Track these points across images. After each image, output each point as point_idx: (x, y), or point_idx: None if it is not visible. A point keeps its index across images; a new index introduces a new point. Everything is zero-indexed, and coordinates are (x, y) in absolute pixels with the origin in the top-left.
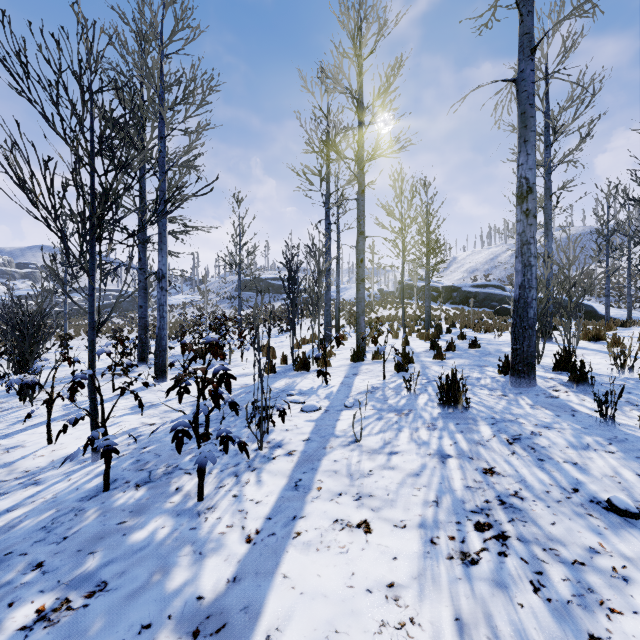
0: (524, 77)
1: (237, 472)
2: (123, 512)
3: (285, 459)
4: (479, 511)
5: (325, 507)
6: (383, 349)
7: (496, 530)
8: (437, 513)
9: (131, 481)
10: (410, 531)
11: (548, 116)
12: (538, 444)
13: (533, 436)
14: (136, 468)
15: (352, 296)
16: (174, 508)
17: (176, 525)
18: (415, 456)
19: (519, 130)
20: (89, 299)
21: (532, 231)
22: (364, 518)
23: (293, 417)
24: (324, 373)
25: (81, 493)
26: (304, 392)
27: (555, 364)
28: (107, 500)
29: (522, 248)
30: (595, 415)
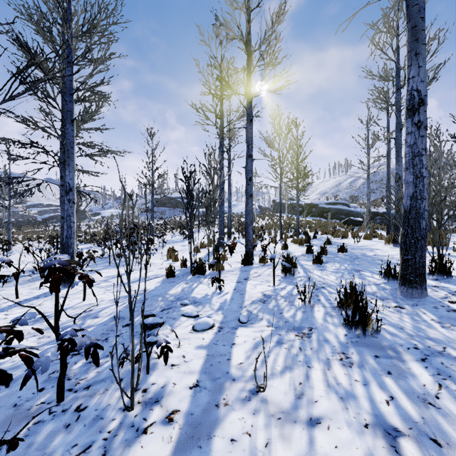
0: None
1: None
2: None
3: (160, 434)
4: None
5: None
6: (274, 257)
7: None
8: None
9: None
10: None
11: (399, 65)
12: None
13: None
14: None
15: (239, 210)
16: None
17: None
18: (348, 431)
19: (409, 44)
20: None
21: (424, 143)
22: None
23: (182, 340)
24: (218, 279)
25: None
26: (198, 300)
27: (430, 270)
28: None
29: (413, 159)
30: None
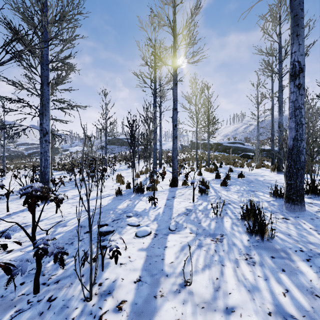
0: None
1: None
2: None
3: None
4: None
5: None
6: (193, 182)
7: None
8: None
9: None
10: None
11: (281, 45)
12: None
13: None
14: None
15: (167, 148)
16: None
17: None
18: (256, 318)
19: (292, 28)
20: None
21: (302, 99)
22: None
23: (128, 244)
24: (153, 198)
25: None
26: (139, 213)
27: (306, 191)
28: None
29: (295, 111)
30: None
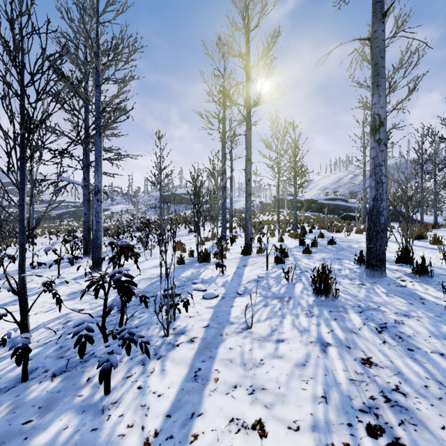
0: (377, 36)
1: (144, 360)
2: (32, 408)
3: (187, 346)
4: (367, 410)
5: (221, 402)
6: (266, 247)
7: (389, 436)
8: (327, 412)
9: (49, 370)
10: (304, 435)
11: None
12: (404, 333)
13: (397, 325)
14: (57, 355)
15: (241, 206)
16: (81, 403)
17: (79, 425)
18: (299, 344)
19: (373, 77)
20: (19, 208)
21: (383, 156)
22: (258, 417)
23: (196, 304)
24: (221, 265)
25: (1, 383)
26: (205, 281)
27: (397, 258)
28: (22, 392)
29: (375, 169)
30: (441, 303)
